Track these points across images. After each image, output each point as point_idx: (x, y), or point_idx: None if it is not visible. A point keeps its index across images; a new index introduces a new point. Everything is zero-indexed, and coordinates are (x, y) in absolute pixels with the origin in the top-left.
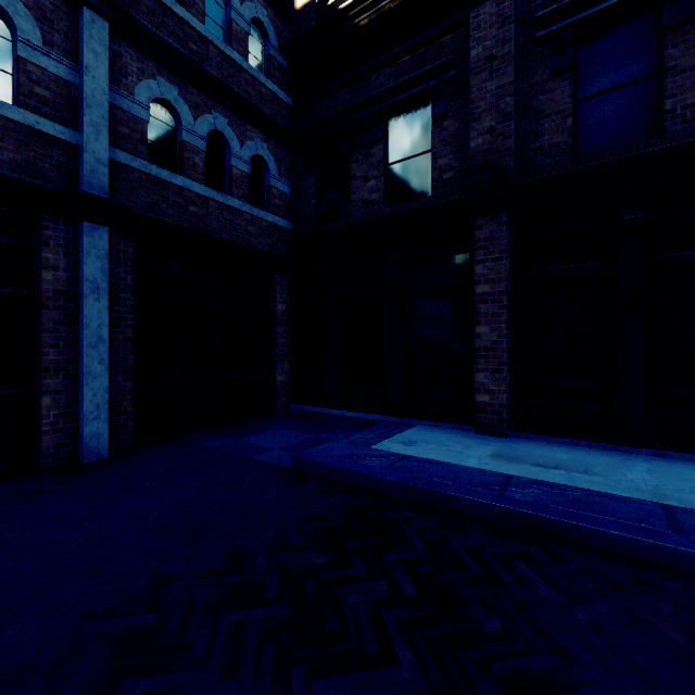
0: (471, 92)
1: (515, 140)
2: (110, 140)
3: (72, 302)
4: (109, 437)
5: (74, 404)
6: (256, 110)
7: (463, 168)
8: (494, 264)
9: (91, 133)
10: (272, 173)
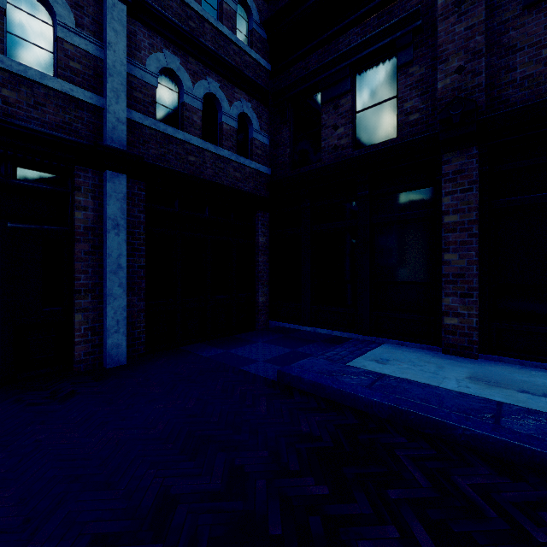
0: (439, 37)
1: (484, 76)
2: (127, 103)
3: (98, 236)
4: (126, 347)
5: (99, 320)
6: (242, 75)
7: (429, 109)
8: (463, 195)
9: (113, 97)
10: (254, 127)
